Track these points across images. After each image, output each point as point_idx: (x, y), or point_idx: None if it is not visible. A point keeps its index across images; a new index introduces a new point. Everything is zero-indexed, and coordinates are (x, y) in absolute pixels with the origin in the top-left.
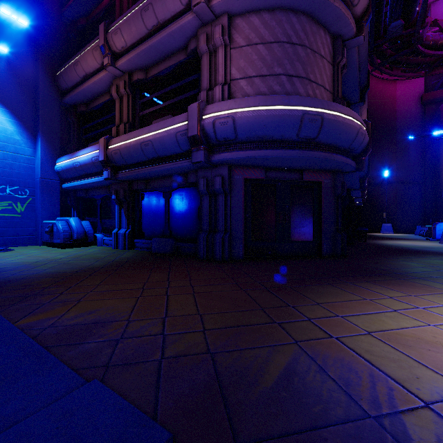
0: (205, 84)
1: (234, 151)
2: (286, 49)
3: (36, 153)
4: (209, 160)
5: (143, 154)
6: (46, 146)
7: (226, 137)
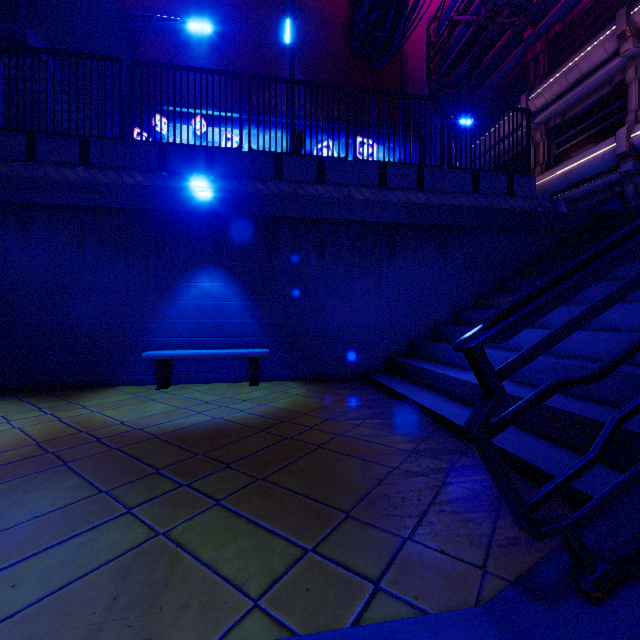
0: (633, 107)
1: None
2: None
3: None
4: (638, 167)
5: (566, 182)
6: None
7: None
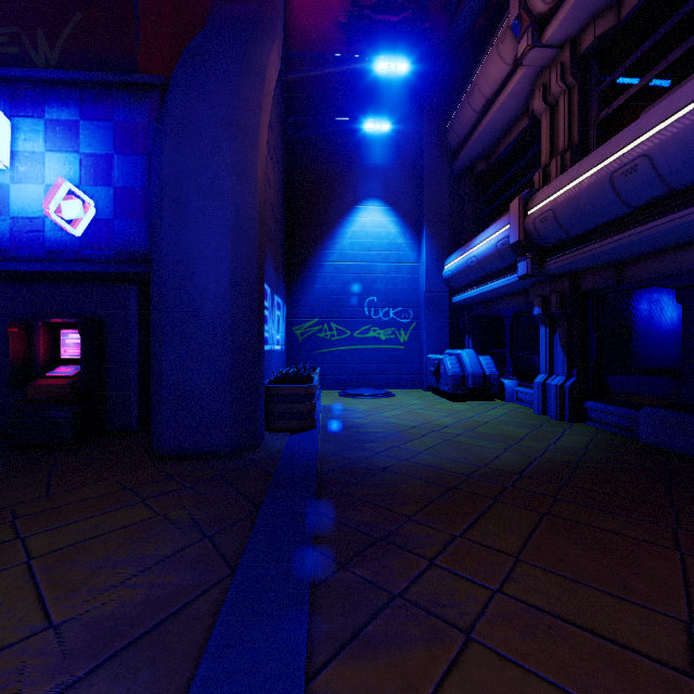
0: None
1: None
2: None
3: (420, 257)
4: None
5: (617, 198)
6: (431, 244)
7: None
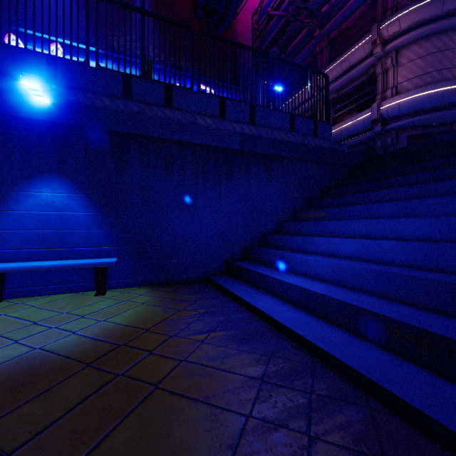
0: (380, 90)
1: (399, 121)
2: (436, 56)
3: None
4: (383, 129)
5: (341, 136)
6: None
7: (394, 115)
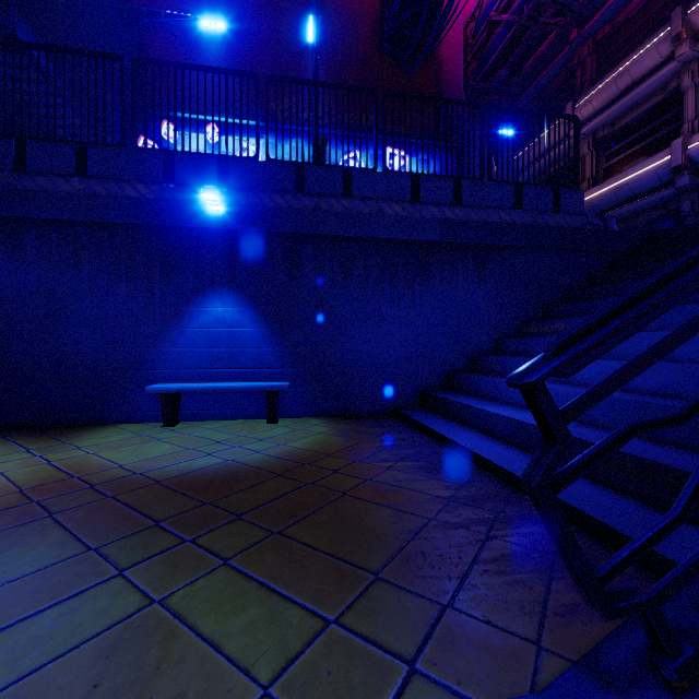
0: (689, 116)
1: None
2: None
3: None
4: (694, 182)
5: (616, 198)
6: None
7: None
